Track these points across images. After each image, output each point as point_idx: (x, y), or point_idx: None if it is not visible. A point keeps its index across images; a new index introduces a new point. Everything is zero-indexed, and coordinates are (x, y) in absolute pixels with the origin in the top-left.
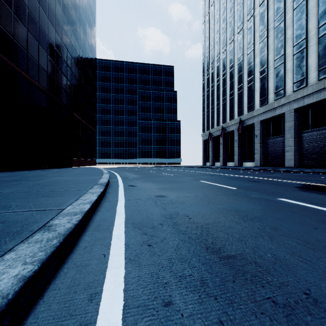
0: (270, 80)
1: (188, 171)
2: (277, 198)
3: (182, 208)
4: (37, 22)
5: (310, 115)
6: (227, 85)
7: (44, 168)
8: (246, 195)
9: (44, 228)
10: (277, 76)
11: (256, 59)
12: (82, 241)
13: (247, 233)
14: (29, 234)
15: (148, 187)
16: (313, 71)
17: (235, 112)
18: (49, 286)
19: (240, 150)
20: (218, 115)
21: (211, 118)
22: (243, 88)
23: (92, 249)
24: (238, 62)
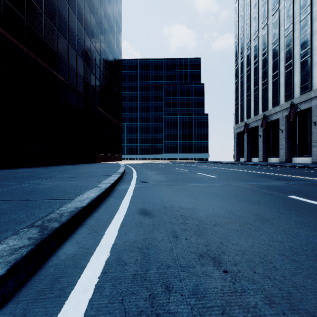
0: None
1: (228, 169)
2: None
3: None
4: (55, 6)
5: None
6: (269, 65)
7: (64, 164)
8: None
9: None
10: None
11: (315, 24)
12: None
13: None
14: None
15: (188, 228)
16: None
17: (281, 97)
18: None
19: (287, 143)
20: (256, 103)
21: (246, 107)
22: (293, 65)
23: None
24: (285, 35)
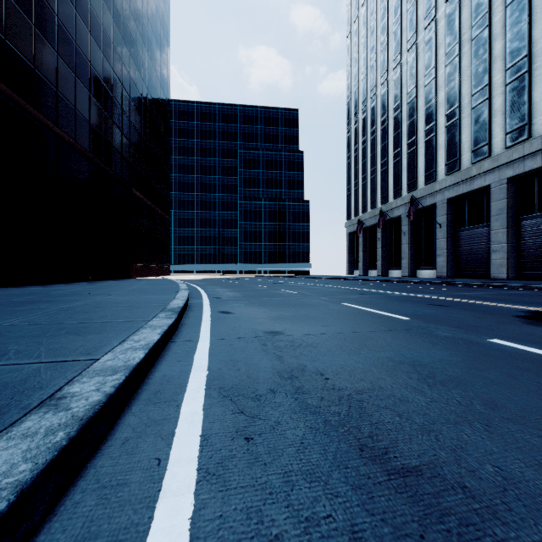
0: (465, 130)
1: (322, 285)
2: (486, 338)
3: (311, 357)
4: (73, 40)
5: (536, 189)
6: (389, 139)
7: (84, 281)
8: (427, 333)
9: (49, 404)
10: (477, 122)
11: (440, 93)
12: (122, 427)
13: (438, 414)
14: (19, 416)
15: (254, 315)
16: (540, 111)
17: (403, 185)
18: (35, 538)
19: (411, 250)
20: (374, 191)
21: (361, 195)
22: (417, 144)
23: (138, 446)
24: (408, 100)
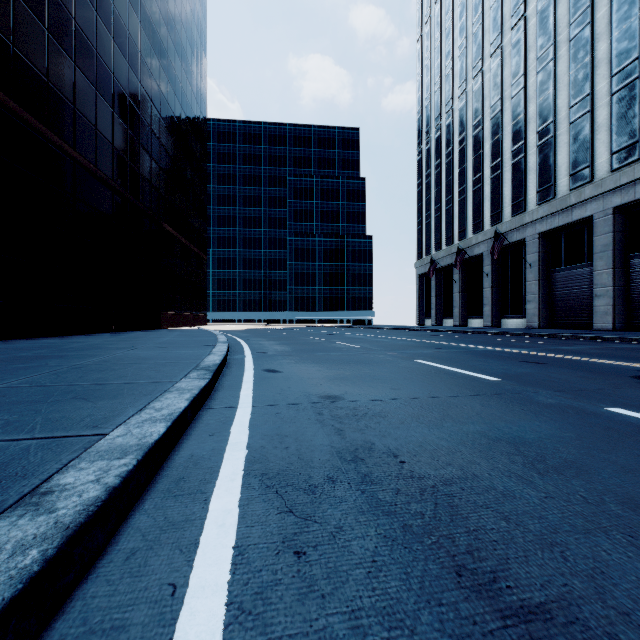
0: (561, 149)
1: (388, 338)
2: (603, 406)
3: (380, 432)
4: (93, 47)
5: None
6: (468, 162)
7: (107, 332)
8: (526, 398)
9: (28, 502)
10: (577, 140)
11: (530, 106)
12: (129, 532)
13: (559, 517)
14: None
15: (306, 375)
16: None
17: (485, 217)
18: None
19: (495, 294)
20: (450, 224)
21: (434, 230)
22: (503, 167)
23: (147, 564)
24: (491, 115)
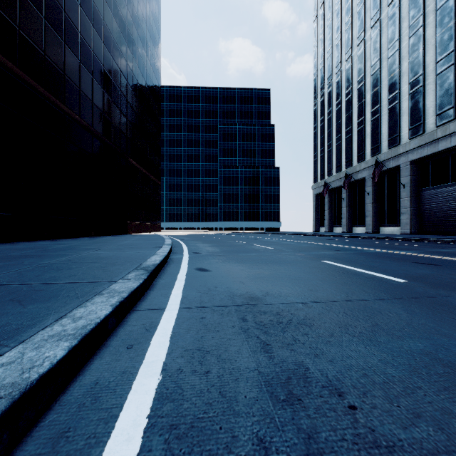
0: (429, 95)
1: (294, 241)
2: None
3: (311, 348)
4: (78, 31)
5: None
6: (353, 109)
7: (88, 236)
8: (447, 304)
9: None
10: (442, 87)
11: (403, 64)
12: None
13: None
14: None
15: (231, 274)
16: None
17: (367, 150)
18: None
19: (375, 208)
20: (339, 156)
21: (327, 161)
22: (381, 111)
23: None
24: (371, 73)
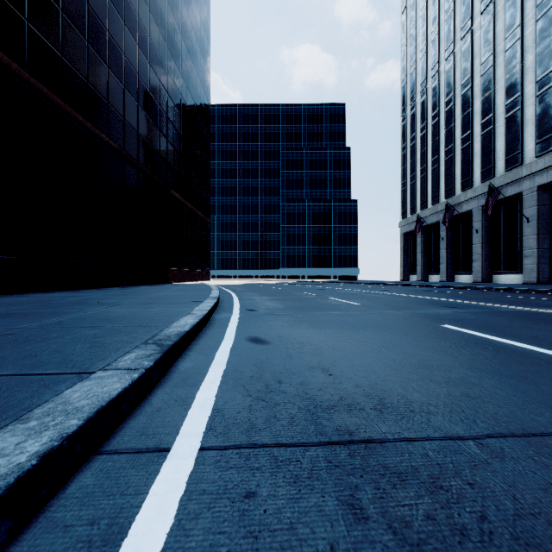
0: None
1: (383, 293)
2: None
3: None
4: (105, 29)
5: None
6: (456, 121)
7: (119, 286)
8: None
9: None
10: None
11: (527, 57)
12: None
13: None
14: None
15: (304, 351)
16: None
17: (475, 174)
18: None
19: (486, 250)
20: (436, 184)
21: (419, 190)
22: (495, 122)
23: None
24: (481, 72)
